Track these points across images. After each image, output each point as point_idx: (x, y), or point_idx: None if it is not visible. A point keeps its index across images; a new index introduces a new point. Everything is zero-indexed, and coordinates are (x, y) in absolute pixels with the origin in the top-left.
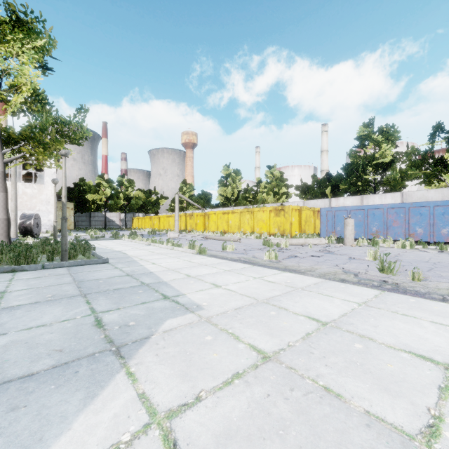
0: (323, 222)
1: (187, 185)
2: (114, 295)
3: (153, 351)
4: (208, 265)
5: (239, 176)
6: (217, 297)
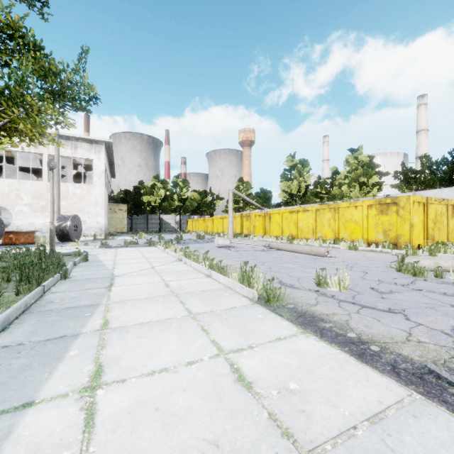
0: None
1: (244, 183)
2: None
3: None
4: None
5: (307, 167)
6: None
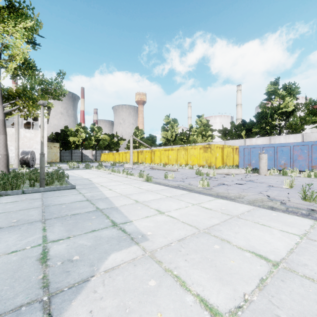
0: (241, 157)
1: (139, 130)
2: (70, 220)
3: (88, 304)
4: (153, 191)
5: (176, 123)
6: (160, 225)
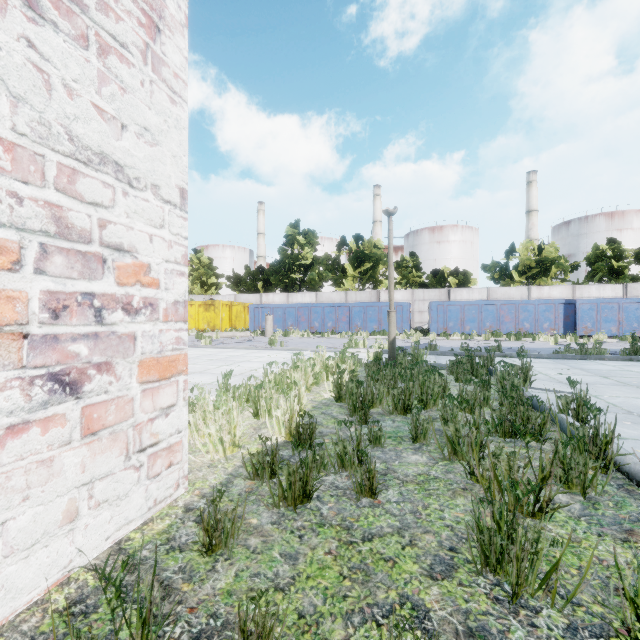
0: (252, 318)
1: None
2: None
3: None
4: None
5: None
6: None
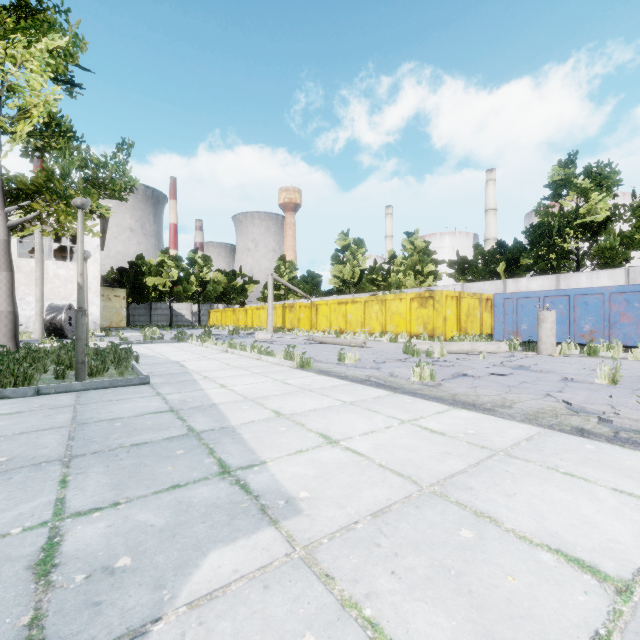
0: (498, 317)
1: (286, 263)
2: (126, 460)
3: None
4: (314, 391)
5: (362, 248)
6: (330, 474)
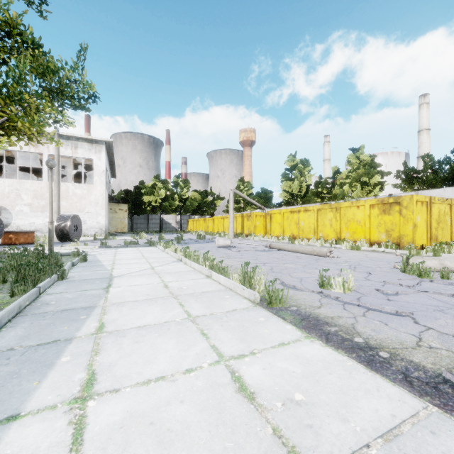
0: None
1: (245, 183)
2: None
3: None
4: None
5: (308, 167)
6: None
